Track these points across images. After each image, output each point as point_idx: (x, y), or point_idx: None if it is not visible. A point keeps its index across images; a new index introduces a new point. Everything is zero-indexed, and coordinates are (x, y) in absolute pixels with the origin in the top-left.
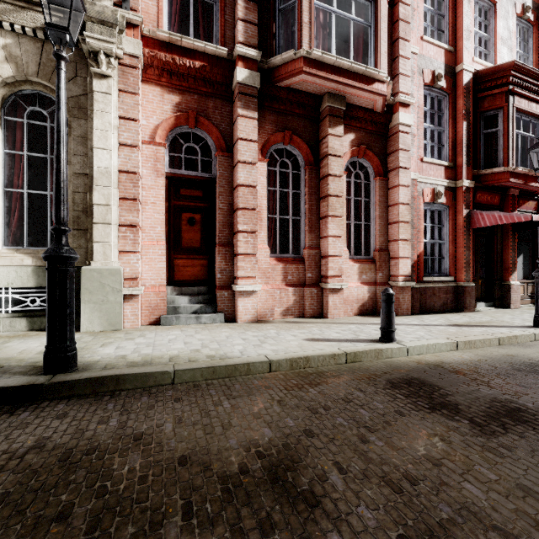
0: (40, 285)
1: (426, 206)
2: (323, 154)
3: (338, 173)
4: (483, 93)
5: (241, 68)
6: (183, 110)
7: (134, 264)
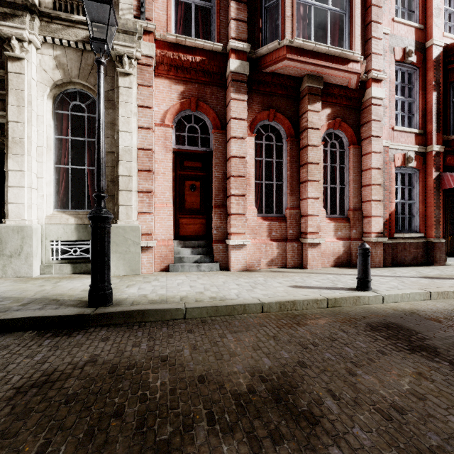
0: (80, 238)
1: (397, 170)
2: (303, 128)
3: (316, 143)
4: (453, 64)
5: (233, 59)
6: (186, 97)
7: (149, 222)
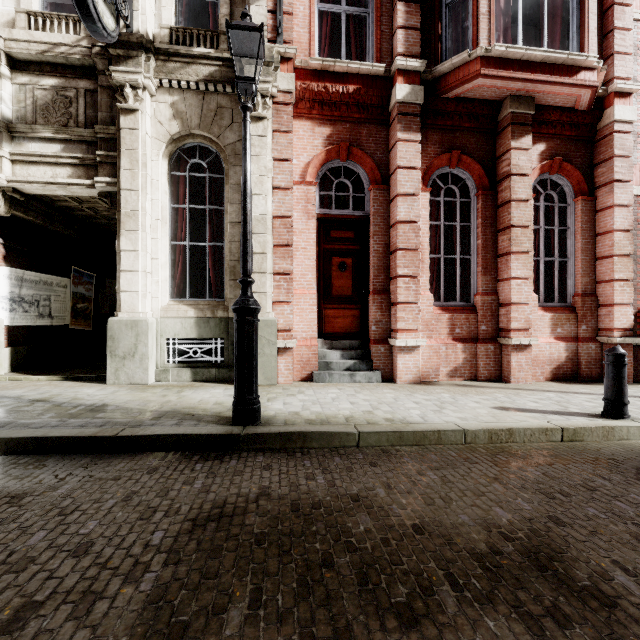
0: (201, 336)
1: None
2: (503, 174)
3: (524, 196)
4: None
5: (401, 84)
6: (334, 143)
7: (287, 314)
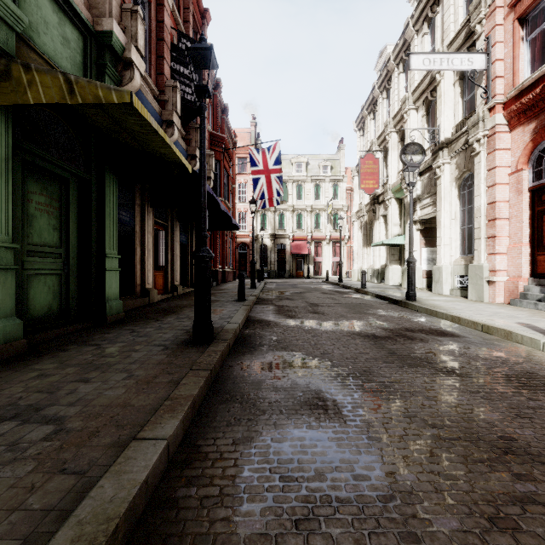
0: (466, 274)
1: None
2: None
3: None
4: None
5: None
6: (538, 131)
7: (493, 261)
